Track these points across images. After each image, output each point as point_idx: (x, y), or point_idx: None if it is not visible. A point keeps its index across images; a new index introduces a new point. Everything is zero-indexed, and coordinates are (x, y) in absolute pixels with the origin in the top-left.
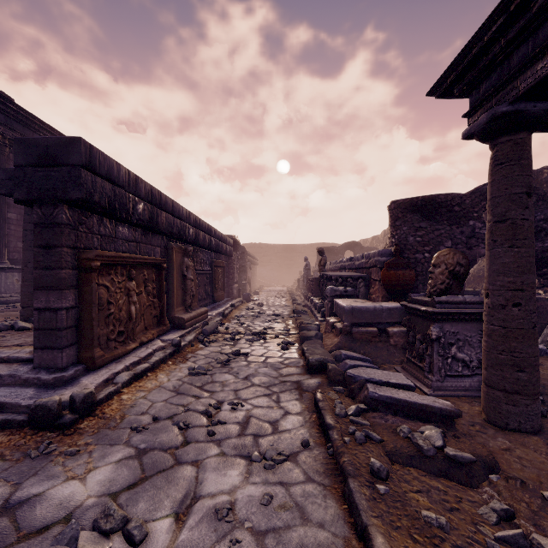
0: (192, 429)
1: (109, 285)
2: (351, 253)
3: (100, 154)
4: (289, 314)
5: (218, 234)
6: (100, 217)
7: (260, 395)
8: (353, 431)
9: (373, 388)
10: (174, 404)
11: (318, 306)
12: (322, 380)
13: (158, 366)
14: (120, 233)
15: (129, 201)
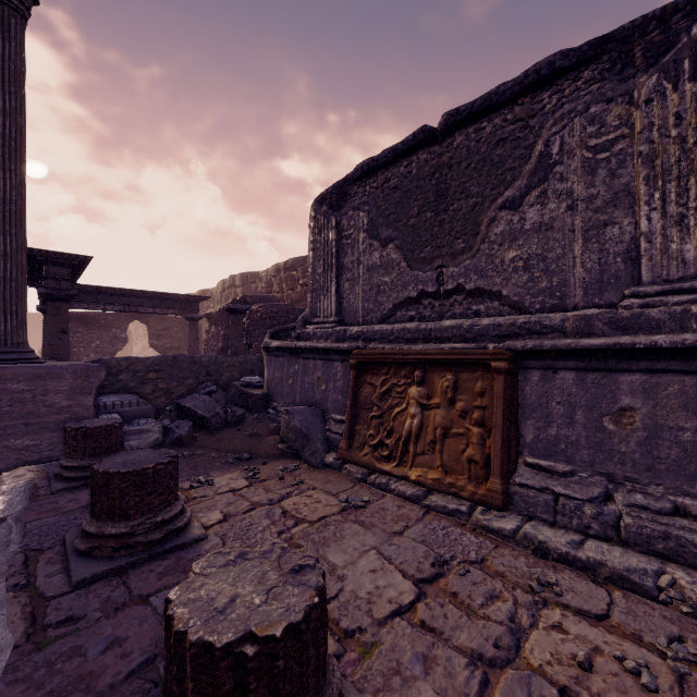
0: None
1: None
2: None
3: None
4: None
5: None
6: None
7: None
8: None
9: None
10: None
11: None
12: None
13: None
14: None
15: None
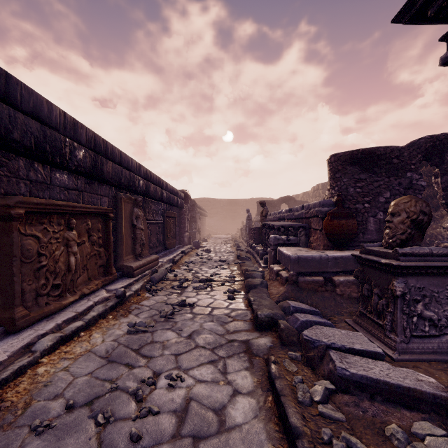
0: (113, 425)
1: (40, 235)
2: (285, 206)
3: (23, 87)
4: (234, 260)
5: (170, 187)
6: (29, 161)
7: (204, 362)
8: (328, 437)
9: (340, 360)
10: (100, 379)
11: (260, 253)
12: (273, 340)
13: (95, 323)
14: (57, 180)
15: (65, 145)
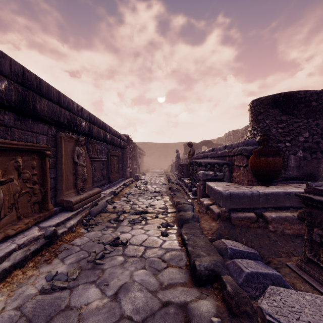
0: None
1: None
2: (203, 148)
3: None
4: (166, 191)
5: (113, 131)
6: None
7: None
8: None
9: None
10: None
11: (188, 186)
12: (217, 305)
13: (7, 276)
14: None
15: None
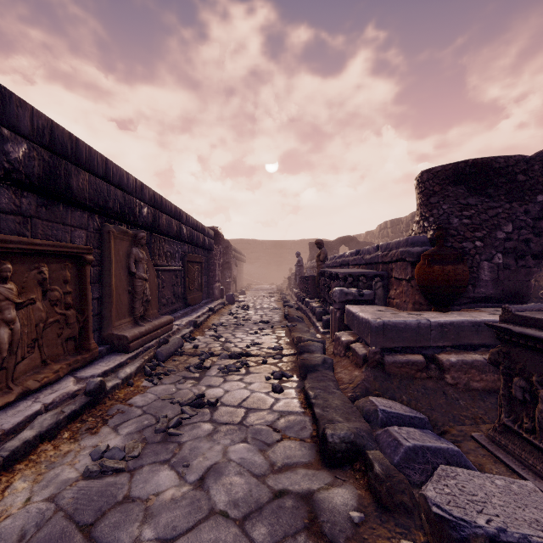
0: None
1: None
2: (343, 249)
3: None
4: (281, 321)
5: (193, 221)
6: None
7: None
8: None
9: None
10: None
11: (317, 312)
12: (360, 495)
13: (30, 452)
14: None
15: None
